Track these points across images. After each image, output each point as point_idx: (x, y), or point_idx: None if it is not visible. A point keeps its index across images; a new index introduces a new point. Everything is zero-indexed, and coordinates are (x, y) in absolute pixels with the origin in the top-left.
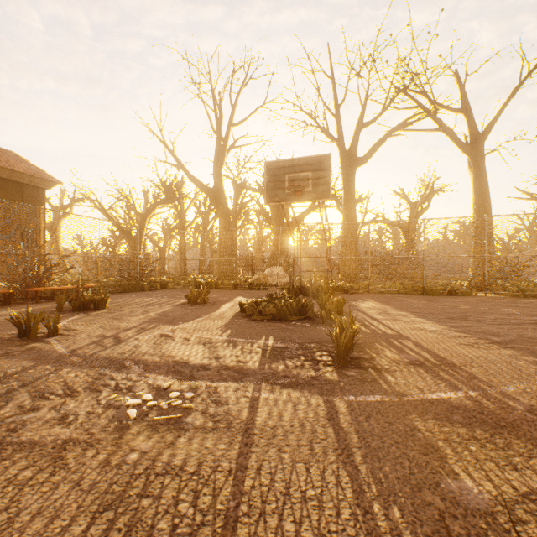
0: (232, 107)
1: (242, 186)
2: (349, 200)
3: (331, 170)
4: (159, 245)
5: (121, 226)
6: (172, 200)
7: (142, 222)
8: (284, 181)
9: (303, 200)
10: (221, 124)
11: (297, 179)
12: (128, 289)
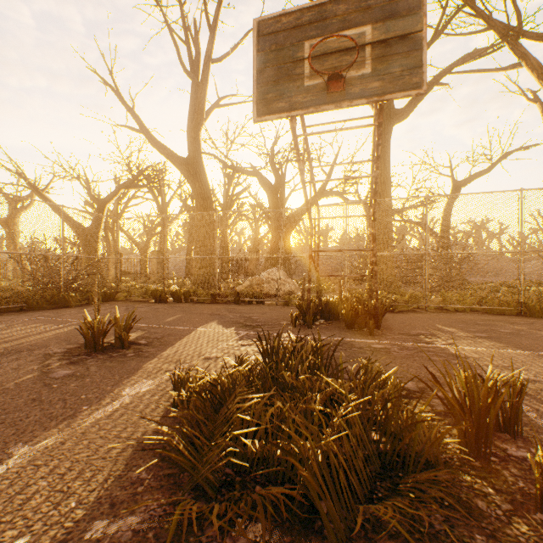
0: (209, 28)
1: (232, 168)
2: (383, 172)
3: (424, 15)
4: (139, 244)
5: (67, 215)
6: (151, 190)
7: (98, 211)
8: (299, 59)
9: (348, 101)
10: (197, 67)
11: (333, 48)
12: (37, 305)
